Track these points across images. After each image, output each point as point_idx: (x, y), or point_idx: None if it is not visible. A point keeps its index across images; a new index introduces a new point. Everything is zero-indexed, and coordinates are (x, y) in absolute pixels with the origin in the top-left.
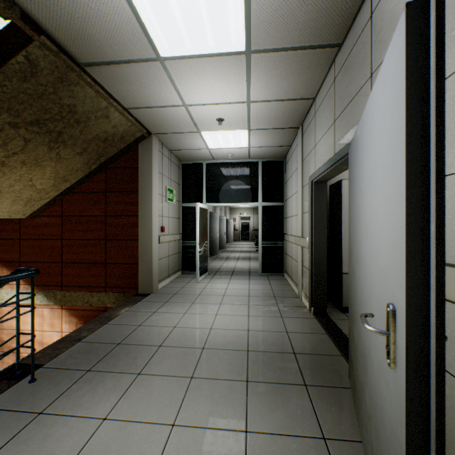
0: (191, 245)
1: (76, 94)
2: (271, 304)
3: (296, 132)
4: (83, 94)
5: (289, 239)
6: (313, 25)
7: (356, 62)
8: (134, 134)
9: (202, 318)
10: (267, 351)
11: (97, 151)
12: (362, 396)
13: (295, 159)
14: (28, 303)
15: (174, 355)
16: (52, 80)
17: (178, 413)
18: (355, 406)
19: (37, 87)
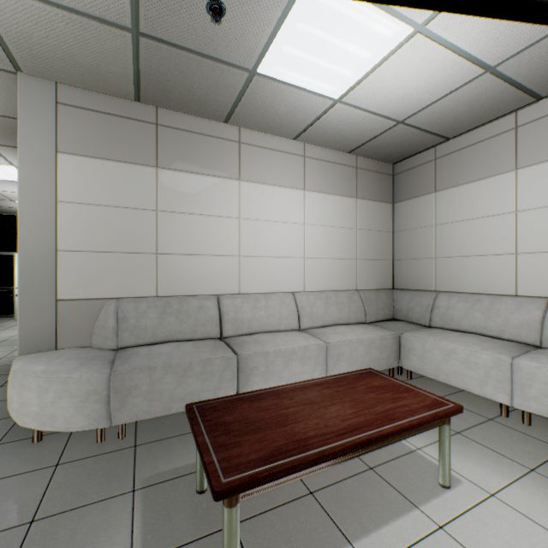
0: (11, 291)
1: None
2: None
3: None
4: None
5: None
6: None
7: None
8: None
9: (10, 334)
10: None
11: None
12: None
13: None
14: None
15: None
16: None
17: None
18: None
19: None
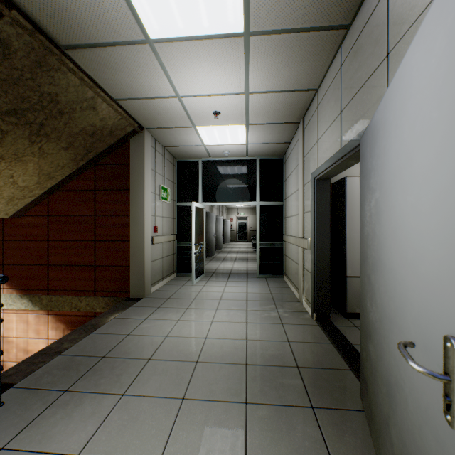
0: (186, 246)
1: (57, 82)
2: (270, 309)
3: (297, 127)
4: (65, 81)
5: (289, 240)
6: (320, 2)
7: (368, 42)
8: (125, 128)
9: (197, 326)
10: (268, 365)
11: (84, 145)
12: (385, 431)
13: (295, 156)
14: (11, 308)
15: (164, 370)
16: (29, 64)
17: (165, 447)
18: (373, 436)
19: (11, 72)
